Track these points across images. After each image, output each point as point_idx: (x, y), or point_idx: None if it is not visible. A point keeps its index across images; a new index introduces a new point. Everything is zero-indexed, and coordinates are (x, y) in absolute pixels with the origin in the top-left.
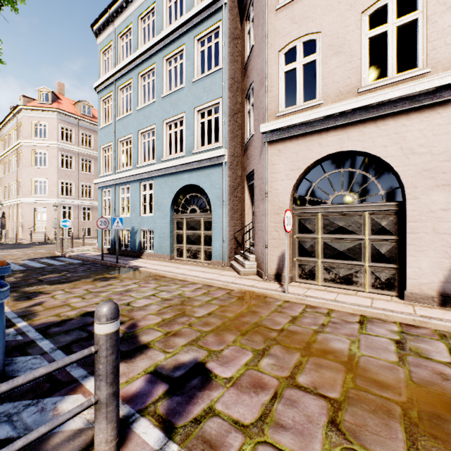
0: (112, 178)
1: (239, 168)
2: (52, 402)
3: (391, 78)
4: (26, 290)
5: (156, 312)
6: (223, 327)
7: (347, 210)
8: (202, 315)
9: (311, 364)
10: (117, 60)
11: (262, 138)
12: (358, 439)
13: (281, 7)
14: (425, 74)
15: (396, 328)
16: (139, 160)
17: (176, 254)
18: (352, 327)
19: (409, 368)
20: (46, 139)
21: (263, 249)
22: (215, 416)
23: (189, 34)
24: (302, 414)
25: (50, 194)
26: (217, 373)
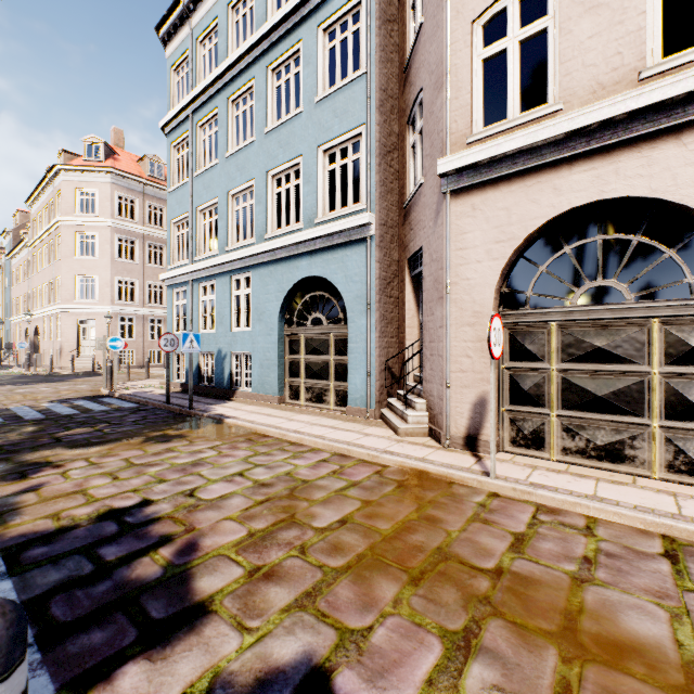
0: (187, 270)
1: (395, 247)
2: None
3: None
4: (25, 459)
5: (238, 514)
6: (371, 558)
7: (613, 316)
8: (328, 524)
9: (596, 693)
10: (195, 79)
11: (440, 186)
12: None
13: None
14: None
15: None
16: (230, 239)
17: (288, 395)
18: (656, 569)
19: None
20: (96, 216)
21: (441, 389)
22: None
23: (310, 22)
24: None
25: (101, 298)
26: None
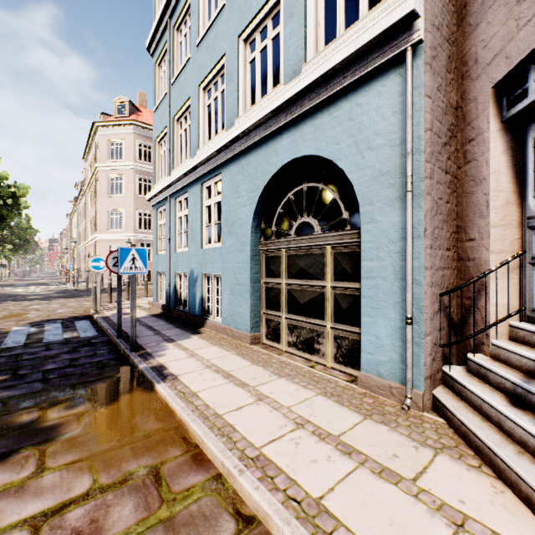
0: (164, 185)
1: (451, 82)
2: None
3: None
4: None
5: None
6: None
7: None
8: None
9: None
10: None
11: None
12: None
13: None
14: None
15: None
16: (201, 141)
17: (265, 333)
18: None
19: None
20: (122, 161)
21: None
22: None
23: None
24: None
25: (126, 228)
26: None
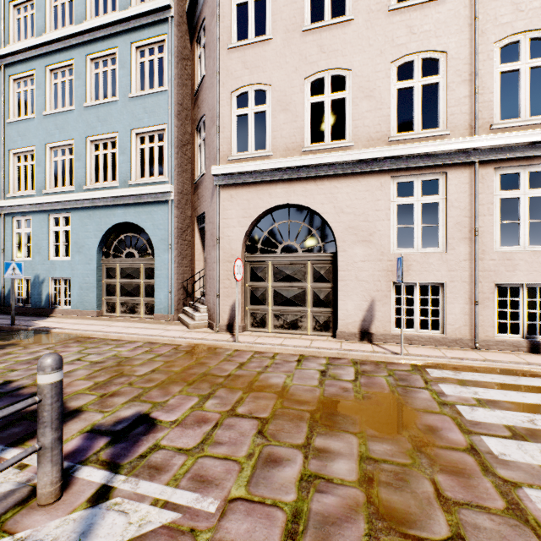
0: None
1: (188, 208)
2: None
3: (327, 144)
4: None
5: (85, 377)
6: (169, 381)
7: (294, 259)
8: (145, 373)
9: (251, 398)
10: (8, 37)
11: (214, 180)
12: (276, 438)
13: (233, 47)
14: (350, 146)
15: (325, 361)
16: (48, 184)
17: (106, 309)
18: (291, 365)
19: (324, 388)
20: None
21: (214, 298)
22: (160, 450)
23: (125, 37)
24: (237, 432)
25: None
26: (162, 419)
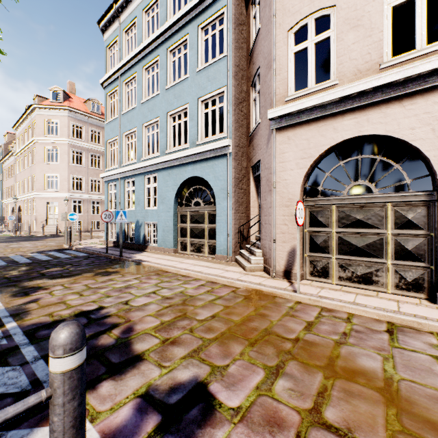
0: (117, 172)
1: (244, 159)
2: (16, 437)
3: (420, 50)
4: (26, 285)
5: (154, 313)
6: (229, 334)
7: (366, 201)
8: (205, 318)
9: (339, 391)
10: (122, 55)
11: (269, 125)
12: None
13: None
14: None
15: (435, 340)
16: (144, 153)
17: (180, 248)
18: (381, 338)
19: None
20: (58, 136)
21: (270, 243)
22: None
23: (193, 23)
24: None
25: (61, 188)
26: (221, 400)
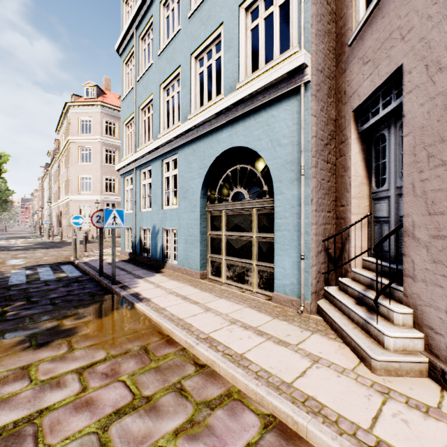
0: (131, 160)
1: (331, 103)
2: None
3: None
4: None
5: None
6: None
7: None
8: None
9: None
10: (138, 0)
11: None
12: None
13: None
14: None
15: None
16: (161, 128)
17: (210, 271)
18: None
19: None
20: (91, 135)
21: None
22: None
23: None
24: None
25: (94, 190)
26: None
